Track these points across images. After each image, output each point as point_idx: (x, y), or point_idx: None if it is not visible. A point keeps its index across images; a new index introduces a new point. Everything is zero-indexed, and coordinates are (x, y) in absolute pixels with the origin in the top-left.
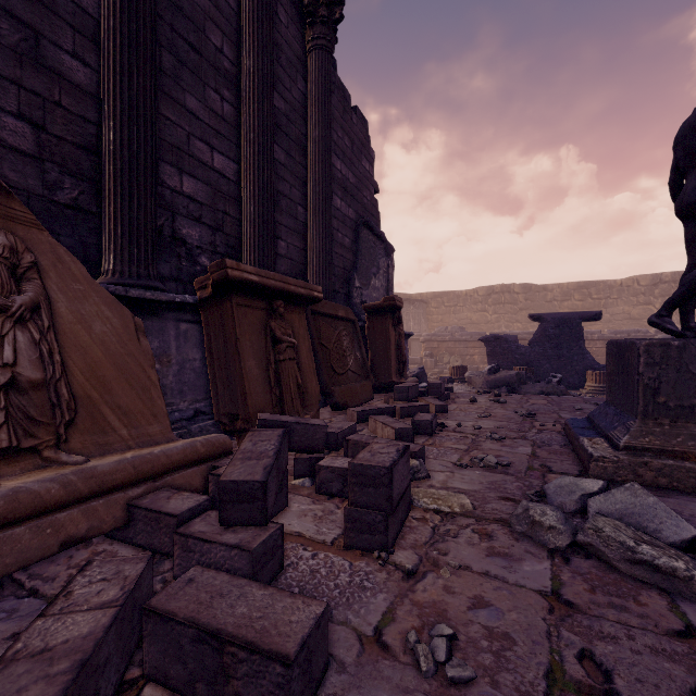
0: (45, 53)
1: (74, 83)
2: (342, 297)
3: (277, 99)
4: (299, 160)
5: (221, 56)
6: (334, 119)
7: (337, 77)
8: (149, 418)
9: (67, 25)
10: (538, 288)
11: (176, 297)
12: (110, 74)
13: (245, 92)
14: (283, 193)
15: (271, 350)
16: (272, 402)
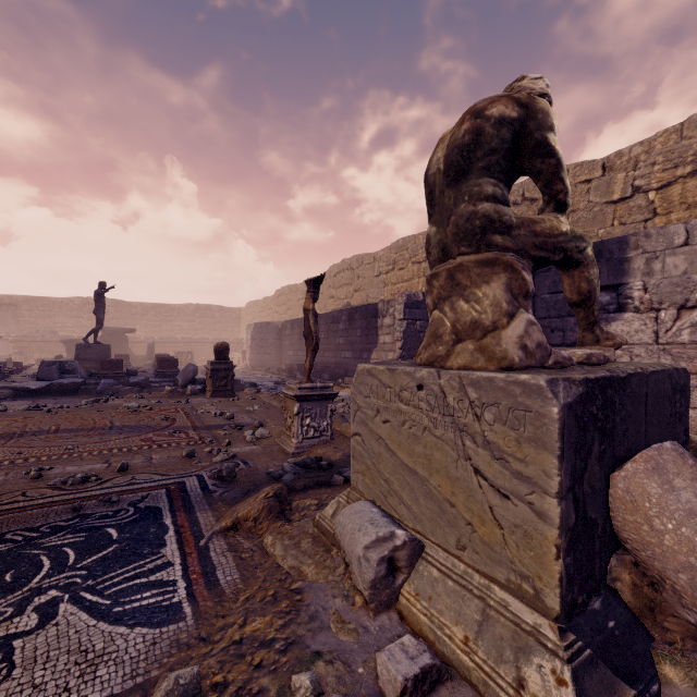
0: None
1: None
2: None
3: None
4: None
5: None
6: None
7: None
8: None
9: None
10: (126, 304)
11: None
12: None
13: None
14: None
15: None
16: None
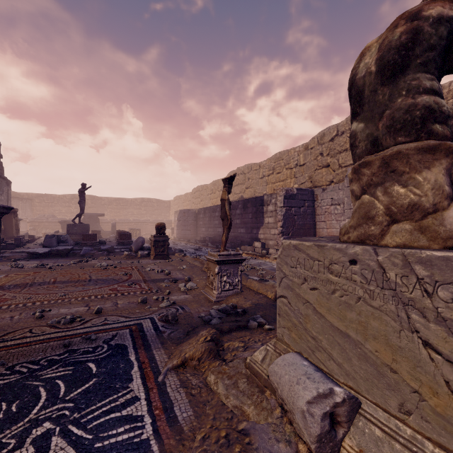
0: None
1: None
2: None
3: None
4: None
5: None
6: None
7: None
8: None
9: None
10: (98, 198)
11: None
12: None
13: None
14: None
15: None
16: None
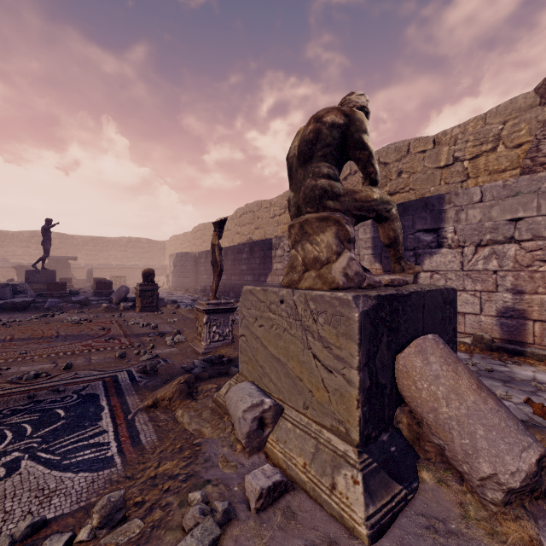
0: None
1: None
2: None
3: None
4: None
5: None
6: None
7: None
8: None
9: None
10: (69, 237)
11: None
12: None
13: None
14: None
15: None
16: None
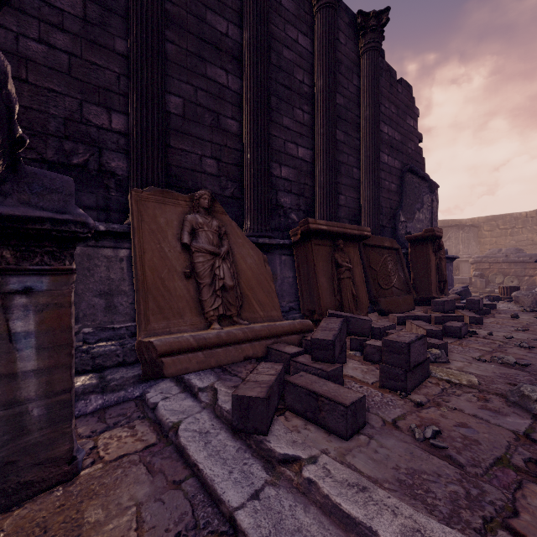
0: (221, 122)
1: (232, 132)
2: (388, 230)
3: (338, 98)
4: (354, 135)
5: (302, 85)
6: (382, 95)
7: (384, 63)
8: (271, 307)
9: (229, 104)
10: None
11: (280, 241)
12: (248, 123)
13: (317, 103)
14: (342, 161)
15: (335, 272)
16: (335, 305)
